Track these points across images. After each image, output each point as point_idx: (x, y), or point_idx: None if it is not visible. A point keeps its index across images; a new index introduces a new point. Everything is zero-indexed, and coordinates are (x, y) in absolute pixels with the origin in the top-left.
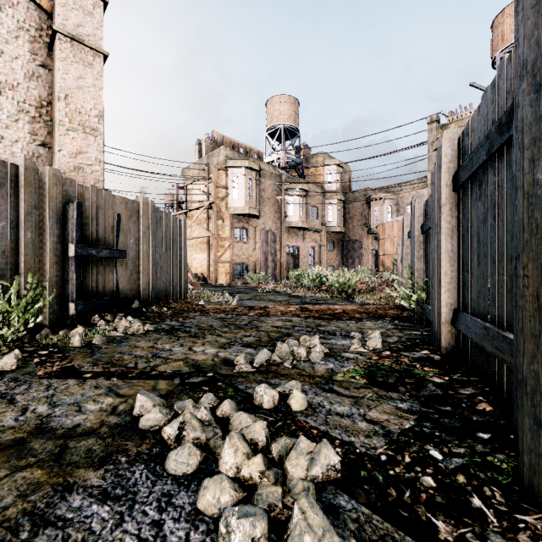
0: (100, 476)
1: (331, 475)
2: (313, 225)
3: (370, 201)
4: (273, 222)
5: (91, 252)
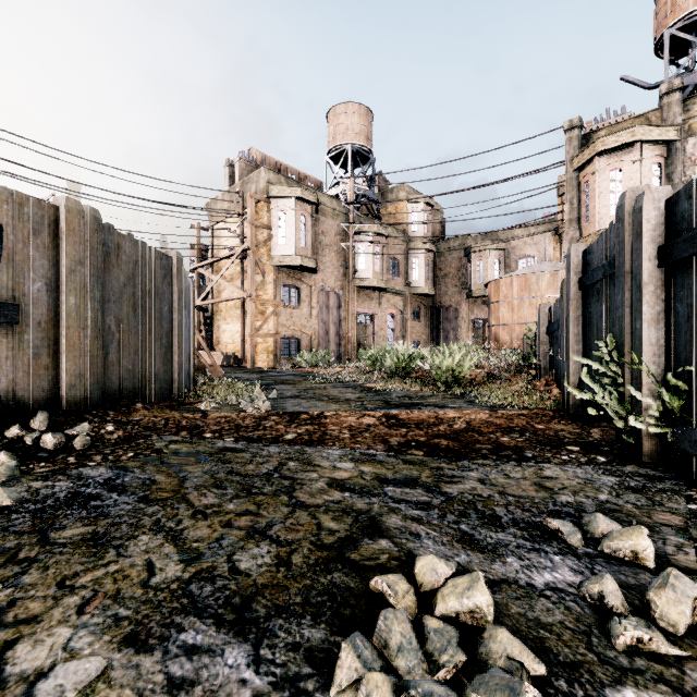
0: None
1: None
2: (393, 285)
3: (470, 253)
4: (337, 279)
5: None
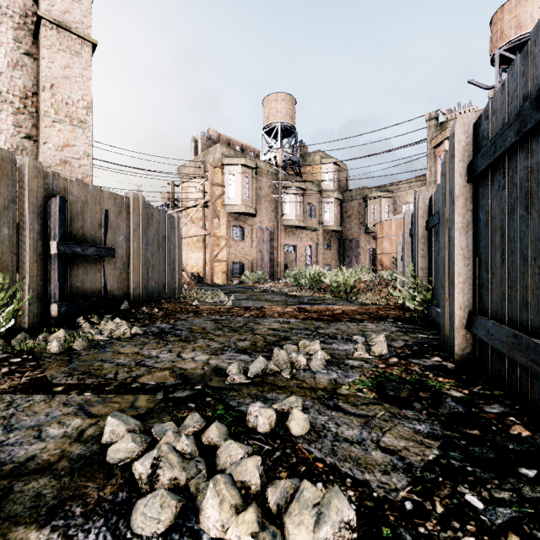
0: (43, 538)
1: (345, 536)
2: (310, 224)
3: (367, 200)
4: (270, 220)
5: (75, 250)
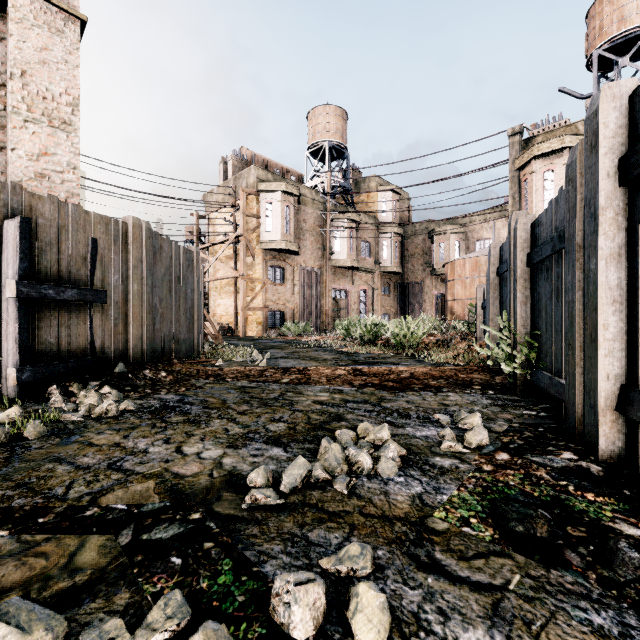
0: None
1: None
2: (365, 264)
3: (433, 236)
4: (316, 260)
5: (45, 293)
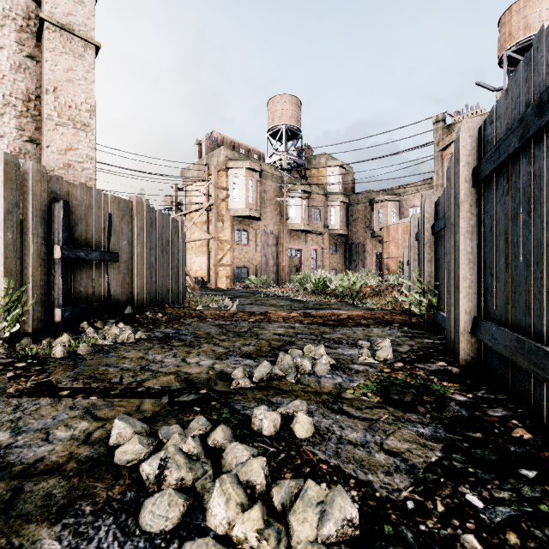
0: (54, 535)
1: (347, 533)
2: (316, 228)
3: (373, 204)
4: (275, 224)
5: (79, 255)
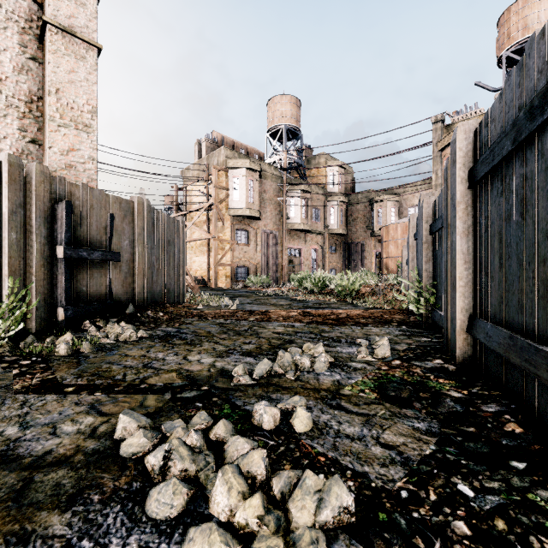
0: (65, 521)
1: (344, 519)
2: (315, 227)
3: (373, 203)
4: (275, 224)
5: (81, 254)
